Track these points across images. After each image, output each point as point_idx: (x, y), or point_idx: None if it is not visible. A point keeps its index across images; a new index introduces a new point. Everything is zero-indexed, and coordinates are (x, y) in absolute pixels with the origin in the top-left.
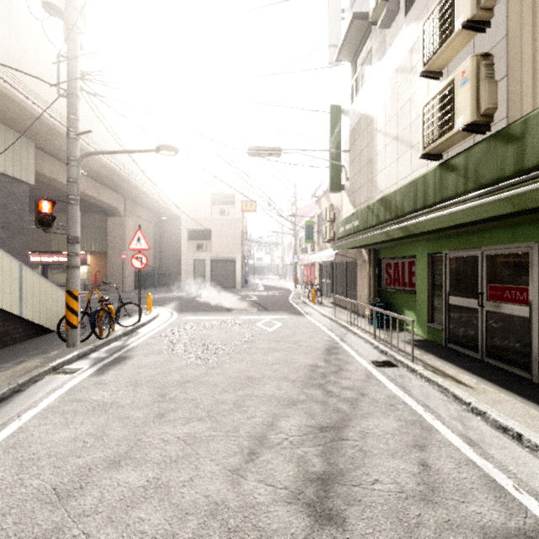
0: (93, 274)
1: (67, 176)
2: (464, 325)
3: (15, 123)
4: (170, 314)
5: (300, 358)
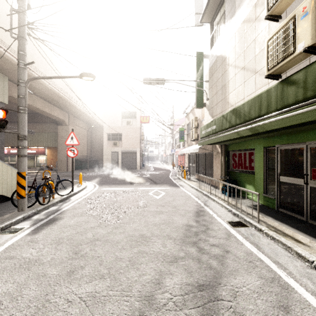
0: (49, 160)
1: (18, 93)
2: (292, 196)
3: None
4: (94, 186)
5: (178, 219)
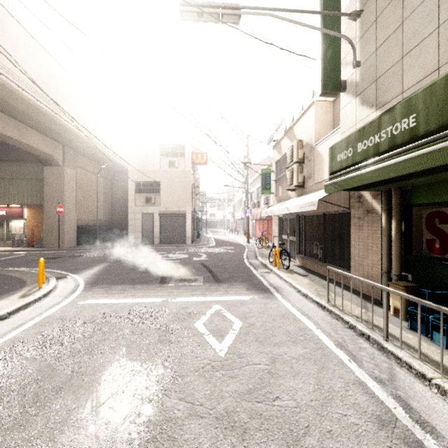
0: (30, 228)
1: None
2: None
3: None
4: (71, 291)
5: None
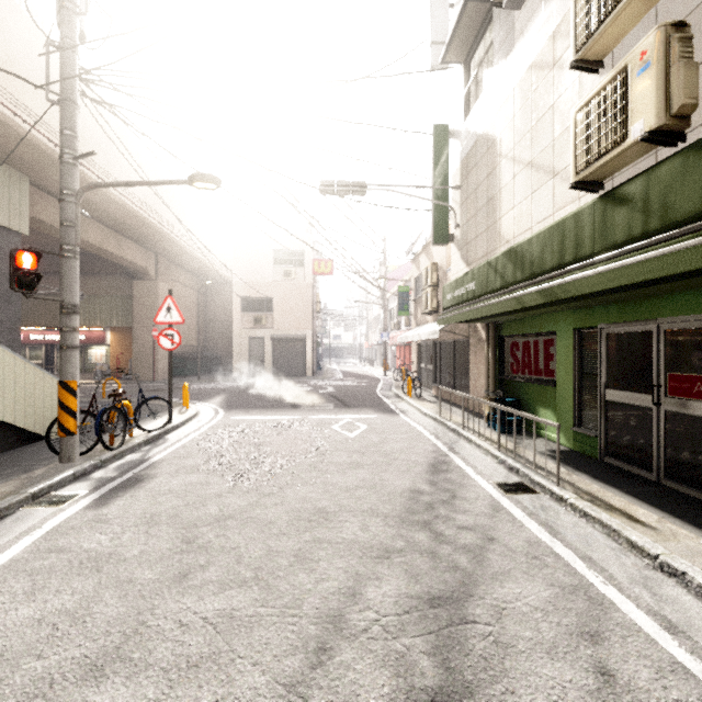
0: (114, 357)
1: (61, 217)
2: (630, 431)
3: (0, 150)
4: (214, 412)
5: (394, 478)
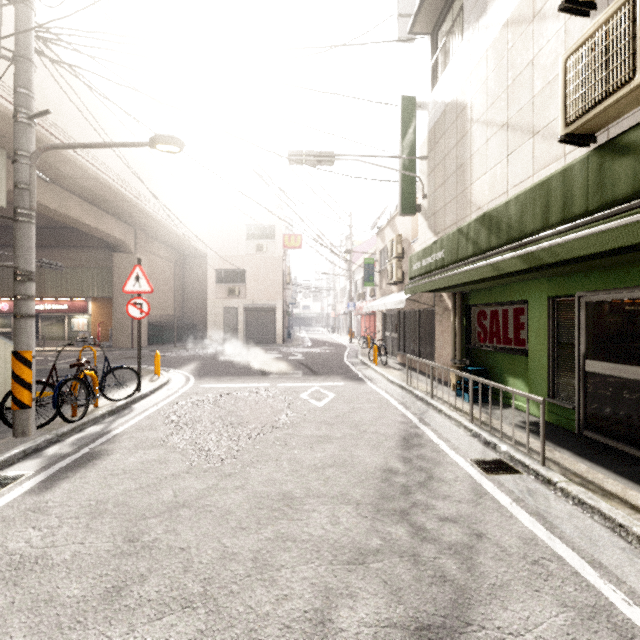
0: (95, 325)
1: (14, 179)
2: (613, 404)
3: None
4: (185, 380)
5: (364, 455)
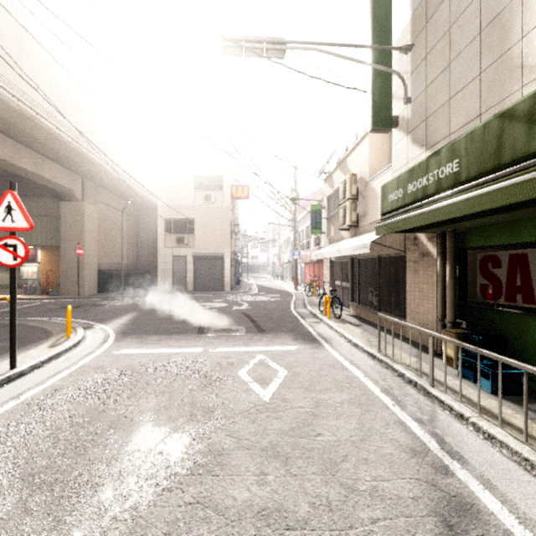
0: (44, 273)
1: None
2: None
3: None
4: (102, 341)
5: None
